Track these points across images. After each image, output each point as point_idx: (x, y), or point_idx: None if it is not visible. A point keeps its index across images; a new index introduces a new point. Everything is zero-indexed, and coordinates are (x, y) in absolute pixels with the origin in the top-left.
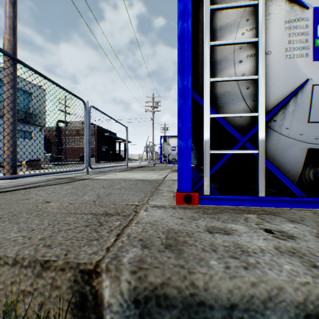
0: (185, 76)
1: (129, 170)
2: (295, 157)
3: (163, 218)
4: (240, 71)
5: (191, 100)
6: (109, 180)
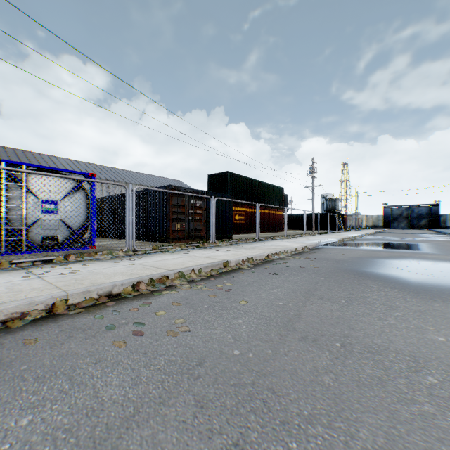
0: None
1: None
2: (40, 239)
3: None
4: (19, 213)
5: None
6: None
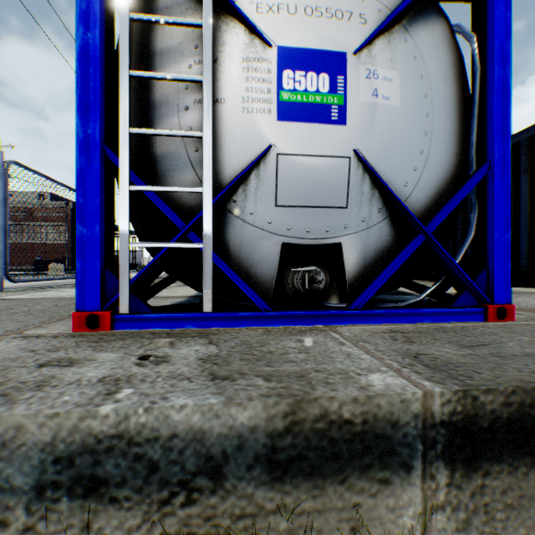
0: (90, 120)
1: None
2: (268, 255)
3: (0, 352)
4: (186, 122)
5: (100, 161)
6: (26, 301)
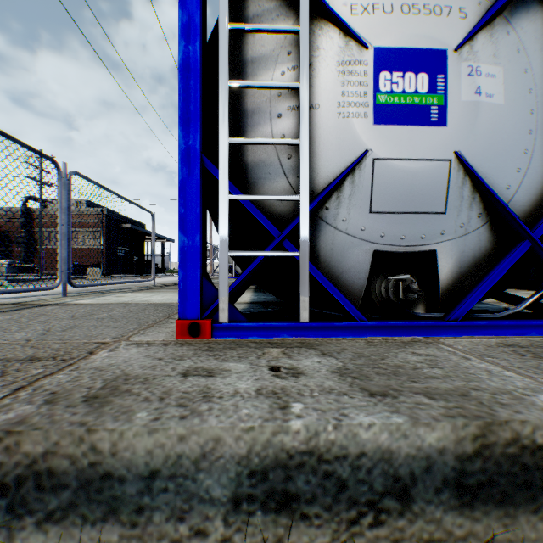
0: (190, 131)
1: (154, 288)
2: (358, 263)
3: (130, 359)
4: (279, 130)
5: (200, 171)
6: (97, 306)
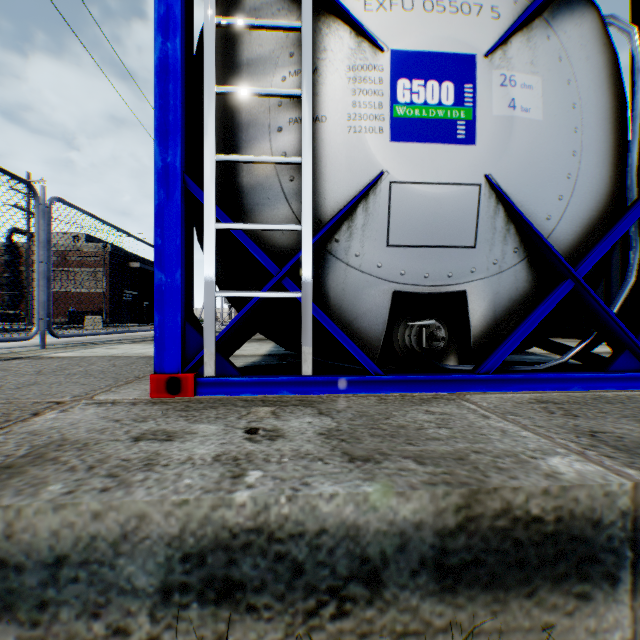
0: (169, 146)
1: None
2: (375, 307)
3: (80, 422)
4: (279, 146)
5: (181, 194)
6: (77, 359)
